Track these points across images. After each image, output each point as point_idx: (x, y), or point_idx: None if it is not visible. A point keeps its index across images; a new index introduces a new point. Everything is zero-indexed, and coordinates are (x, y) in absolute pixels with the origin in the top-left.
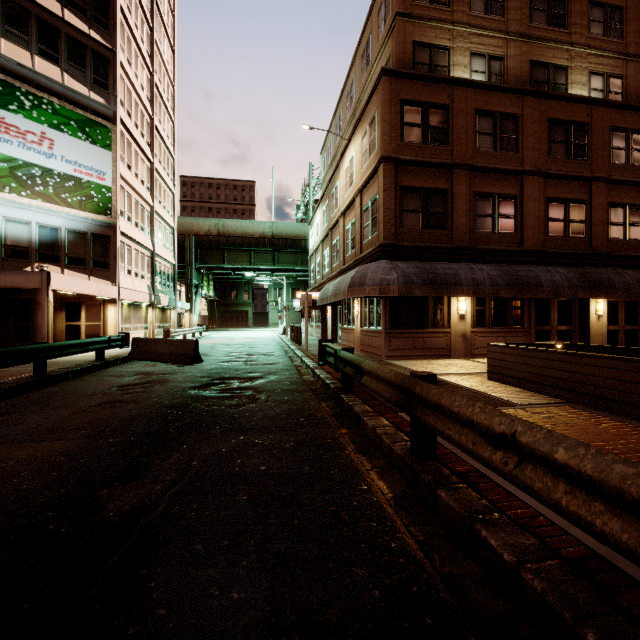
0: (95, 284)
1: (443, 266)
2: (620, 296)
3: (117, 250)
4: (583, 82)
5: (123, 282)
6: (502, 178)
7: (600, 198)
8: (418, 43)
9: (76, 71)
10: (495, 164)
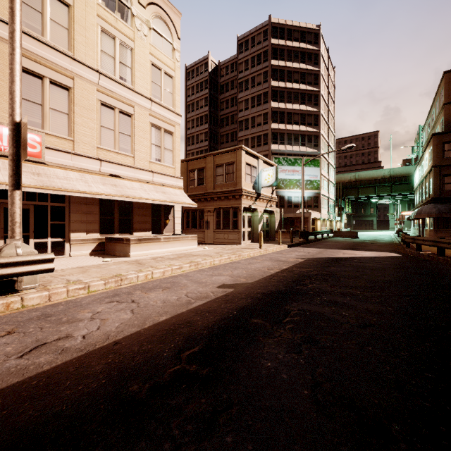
0: (317, 214)
1: None
2: None
3: (320, 201)
4: None
5: (321, 212)
6: None
7: None
8: None
9: (309, 145)
10: None
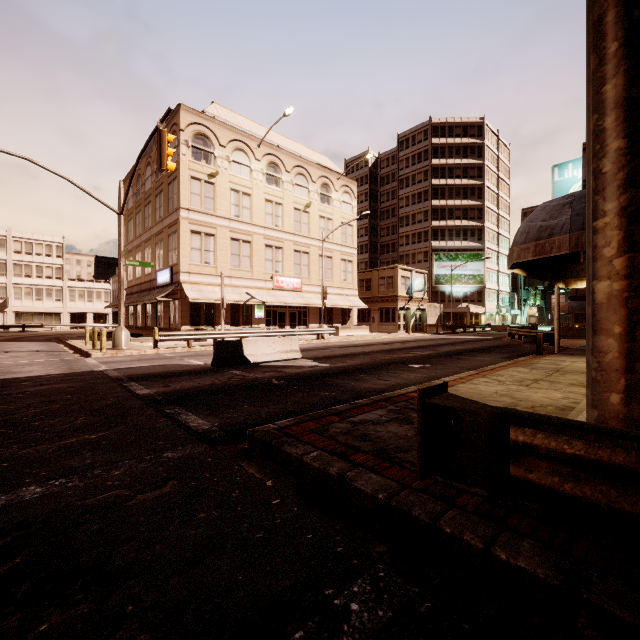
0: (478, 308)
1: None
2: None
3: (484, 295)
4: None
5: (486, 306)
6: None
7: None
8: None
9: (472, 239)
10: None
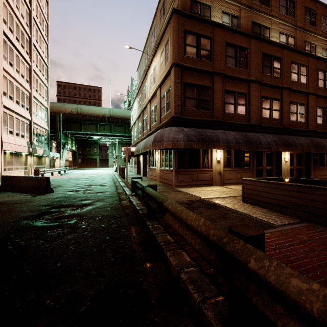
0: None
1: (209, 131)
2: (298, 150)
3: (0, 117)
4: (277, 37)
5: (5, 138)
6: (239, 83)
7: (286, 98)
8: (193, 0)
9: None
10: (236, 74)
